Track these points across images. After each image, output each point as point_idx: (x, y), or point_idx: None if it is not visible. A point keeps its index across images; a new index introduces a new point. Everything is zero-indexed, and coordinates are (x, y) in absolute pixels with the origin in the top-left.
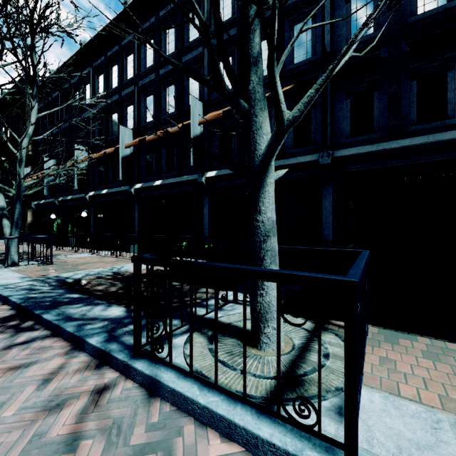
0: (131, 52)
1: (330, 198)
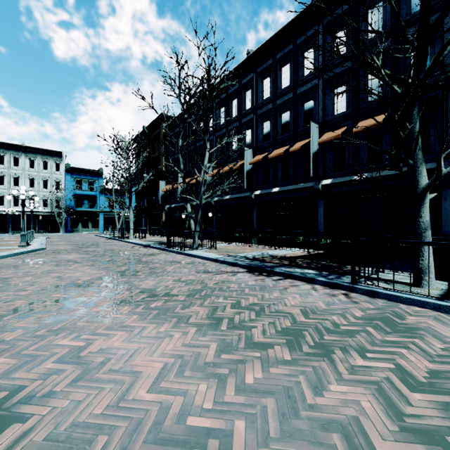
0: (249, 88)
1: None
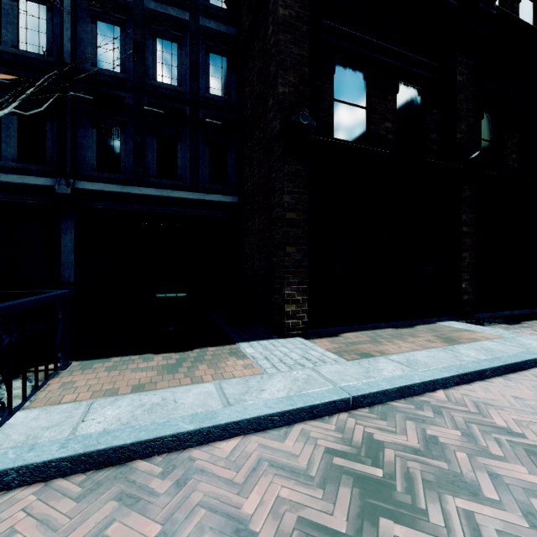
0: None
1: (72, 234)
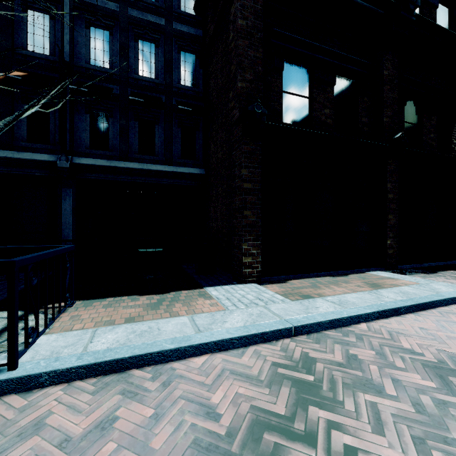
0: None
1: (70, 200)
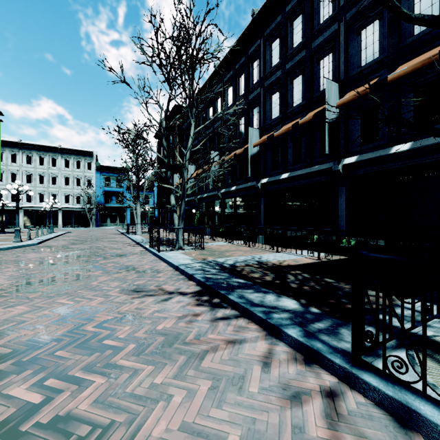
0: (256, 58)
1: None
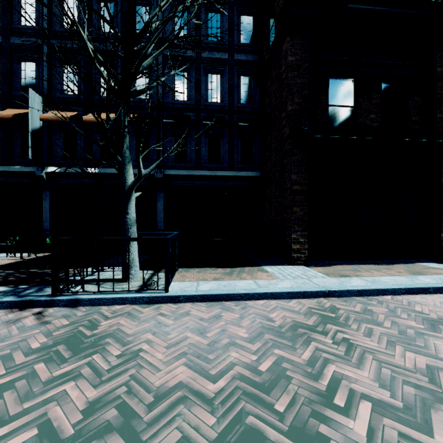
0: None
1: (162, 201)
